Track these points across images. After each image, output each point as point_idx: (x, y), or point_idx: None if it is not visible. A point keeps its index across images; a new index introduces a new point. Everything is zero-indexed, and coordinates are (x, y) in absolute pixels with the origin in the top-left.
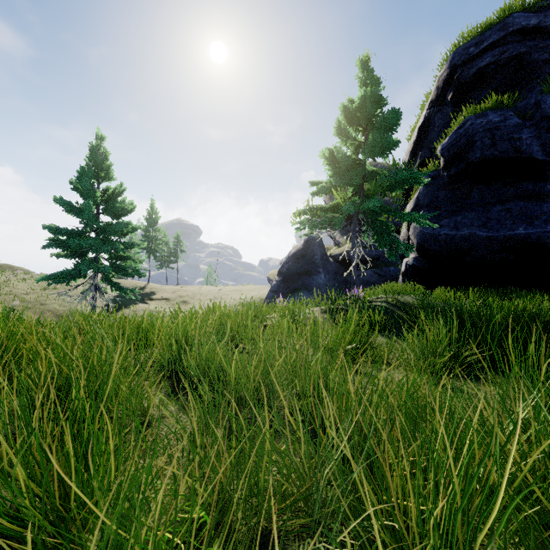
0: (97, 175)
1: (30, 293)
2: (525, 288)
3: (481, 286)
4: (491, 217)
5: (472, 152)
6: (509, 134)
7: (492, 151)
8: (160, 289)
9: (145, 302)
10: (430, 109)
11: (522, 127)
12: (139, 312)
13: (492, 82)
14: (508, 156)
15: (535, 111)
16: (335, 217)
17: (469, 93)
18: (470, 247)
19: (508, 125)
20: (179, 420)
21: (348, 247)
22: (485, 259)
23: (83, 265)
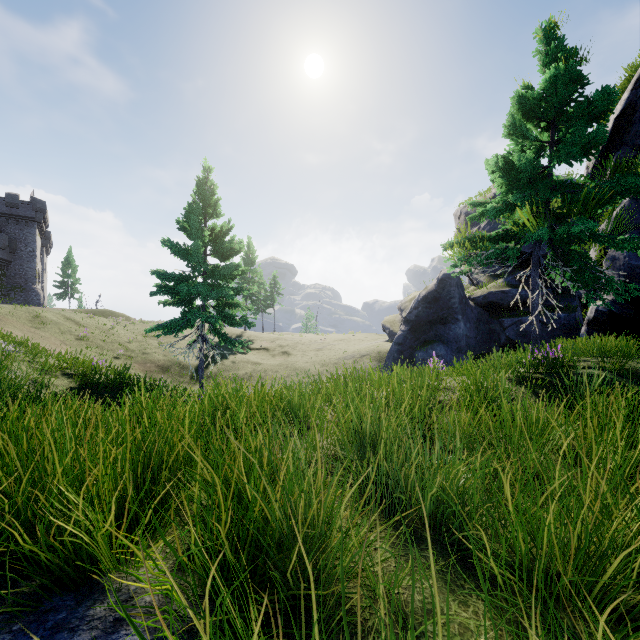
0: (204, 212)
1: (132, 341)
2: None
3: None
4: None
5: None
6: None
7: None
8: (257, 337)
9: (243, 353)
10: (637, 89)
11: None
12: (238, 363)
13: None
14: None
15: None
16: (510, 249)
17: None
18: None
19: None
20: (462, 625)
21: (495, 287)
22: None
23: (192, 314)
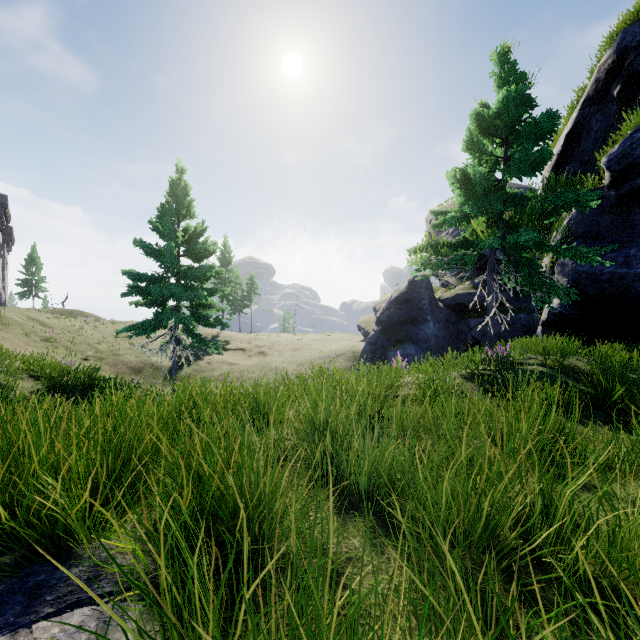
0: (178, 213)
1: (102, 342)
2: None
3: None
4: None
5: None
6: None
7: None
8: (234, 337)
9: (219, 353)
10: (584, 109)
11: None
12: (214, 364)
13: None
14: None
15: None
16: (467, 255)
17: None
18: None
19: None
20: (375, 566)
21: (462, 289)
22: None
23: (165, 315)
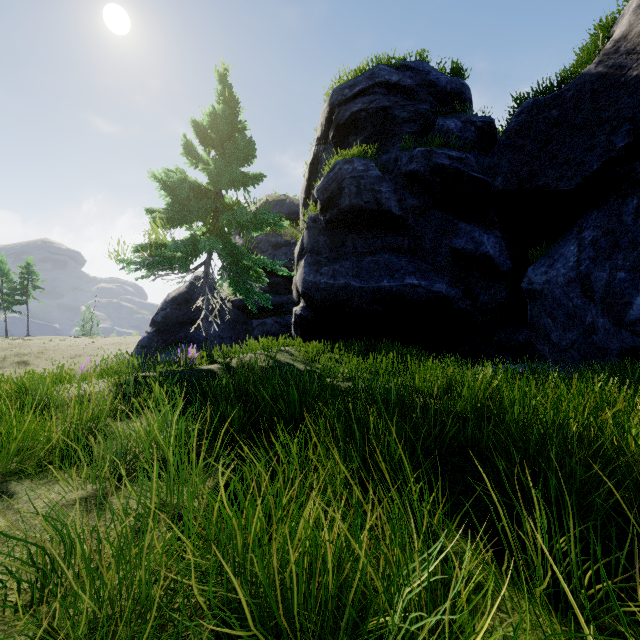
0: None
1: None
2: (397, 339)
3: (363, 337)
4: (363, 268)
5: (342, 198)
6: (371, 185)
7: (359, 200)
8: None
9: None
10: (317, 146)
11: (382, 180)
12: None
13: (365, 130)
14: (372, 208)
15: (394, 166)
16: (176, 257)
17: (347, 136)
18: (347, 297)
19: (370, 175)
20: None
21: None
22: (360, 310)
23: None
